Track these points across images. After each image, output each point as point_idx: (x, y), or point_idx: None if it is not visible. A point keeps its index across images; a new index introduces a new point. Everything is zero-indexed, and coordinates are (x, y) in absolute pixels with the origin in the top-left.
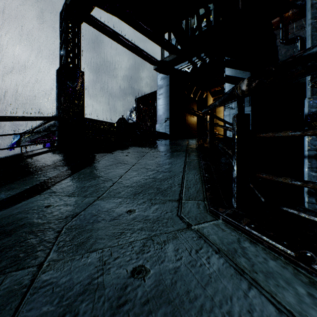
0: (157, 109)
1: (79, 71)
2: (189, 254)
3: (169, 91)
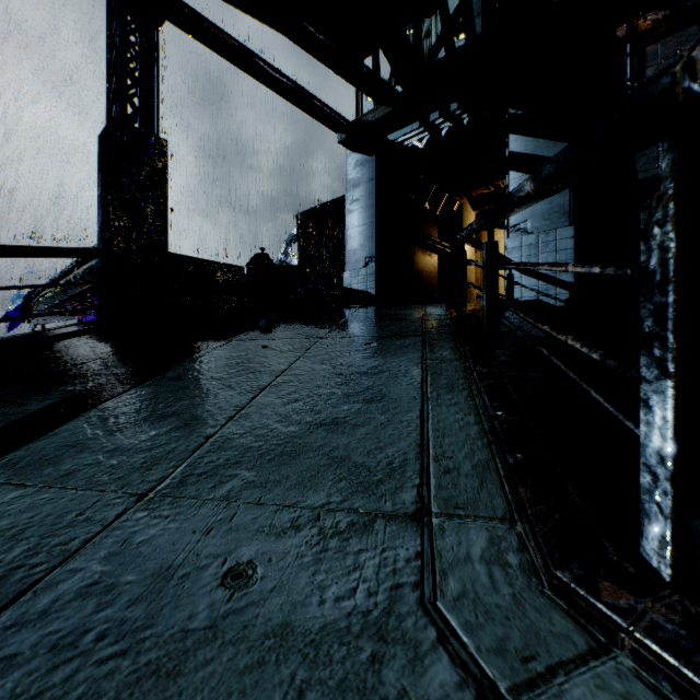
0: (347, 235)
1: (154, 139)
2: None
3: (375, 194)
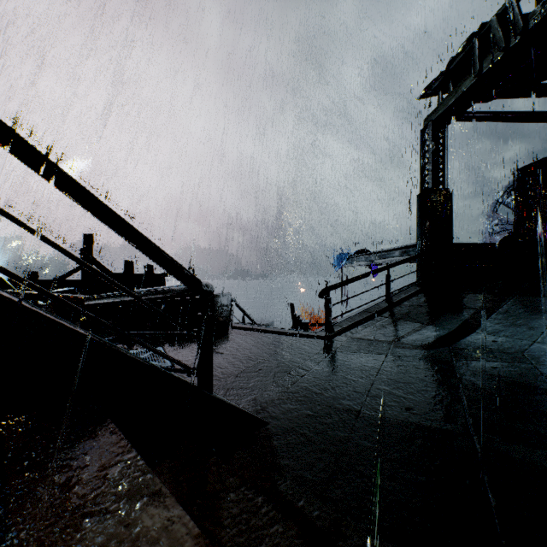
0: None
1: (446, 190)
2: None
3: None
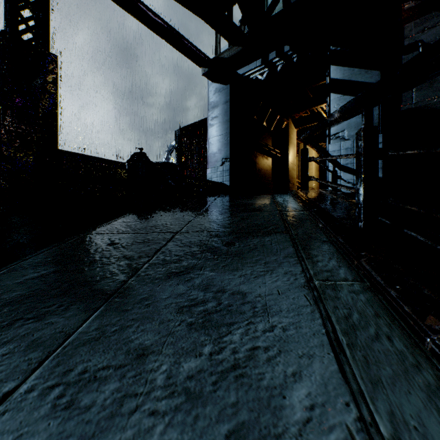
0: (209, 143)
1: (44, 53)
2: None
3: (229, 112)
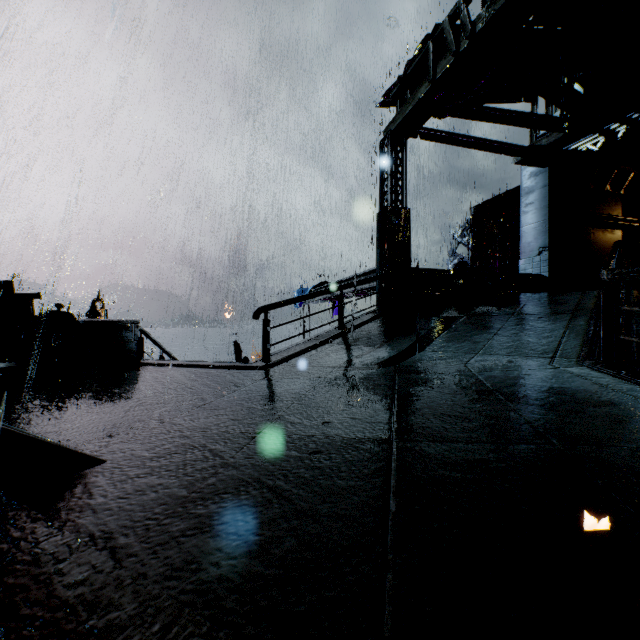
0: (521, 231)
1: (404, 209)
2: (553, 373)
3: (548, 198)
